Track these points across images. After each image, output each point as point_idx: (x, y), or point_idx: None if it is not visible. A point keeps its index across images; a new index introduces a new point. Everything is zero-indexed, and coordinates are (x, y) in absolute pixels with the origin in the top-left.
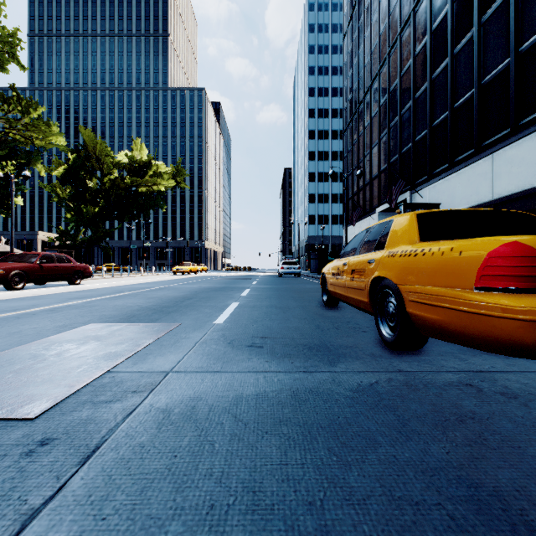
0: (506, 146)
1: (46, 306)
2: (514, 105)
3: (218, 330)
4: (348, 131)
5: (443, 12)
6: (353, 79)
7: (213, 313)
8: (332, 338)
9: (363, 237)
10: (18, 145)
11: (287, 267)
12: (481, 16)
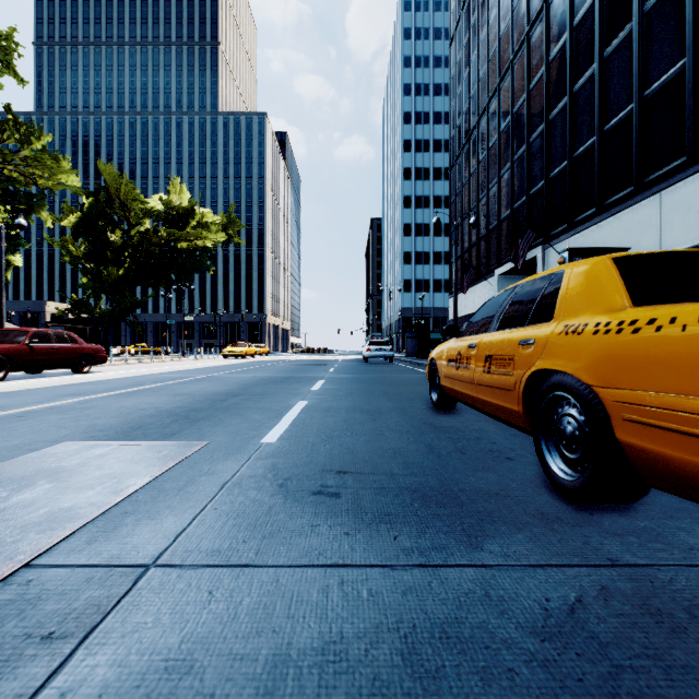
0: (680, 182)
1: (17, 408)
2: (693, 123)
3: (266, 456)
4: (457, 167)
5: (589, 1)
6: (463, 99)
7: (265, 422)
8: (458, 474)
9: (503, 303)
10: (15, 185)
11: (375, 349)
12: (644, 2)
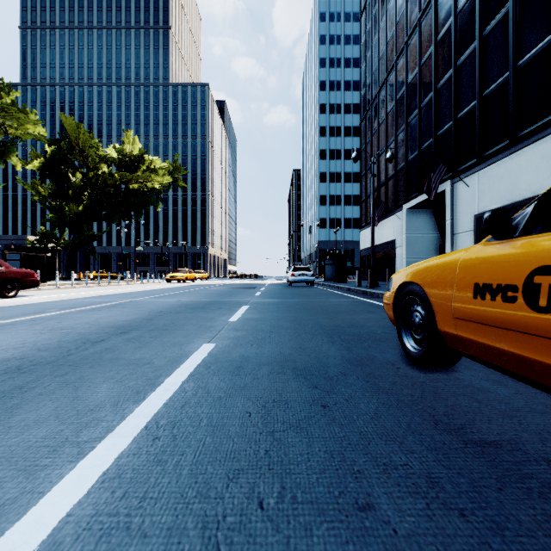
0: None
1: None
2: None
3: None
4: (366, 120)
5: None
6: (373, 61)
7: (97, 417)
8: None
9: None
10: None
11: (299, 274)
12: None
